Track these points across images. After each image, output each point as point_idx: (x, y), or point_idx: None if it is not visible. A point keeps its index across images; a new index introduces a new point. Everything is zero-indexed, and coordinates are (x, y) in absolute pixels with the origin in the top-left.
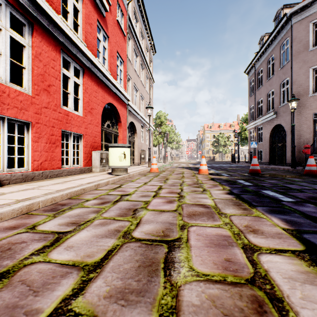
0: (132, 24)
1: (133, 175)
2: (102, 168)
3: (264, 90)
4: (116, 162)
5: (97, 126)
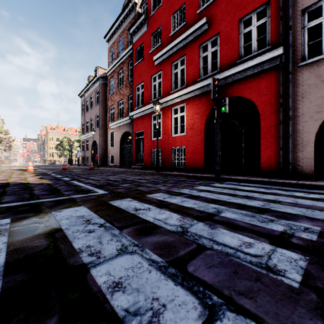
0: None
1: None
2: None
3: (89, 115)
4: None
5: None
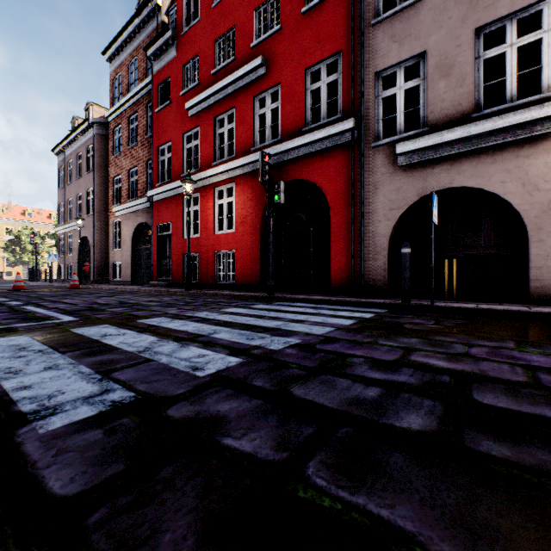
0: None
1: None
2: None
3: (75, 190)
4: None
5: None
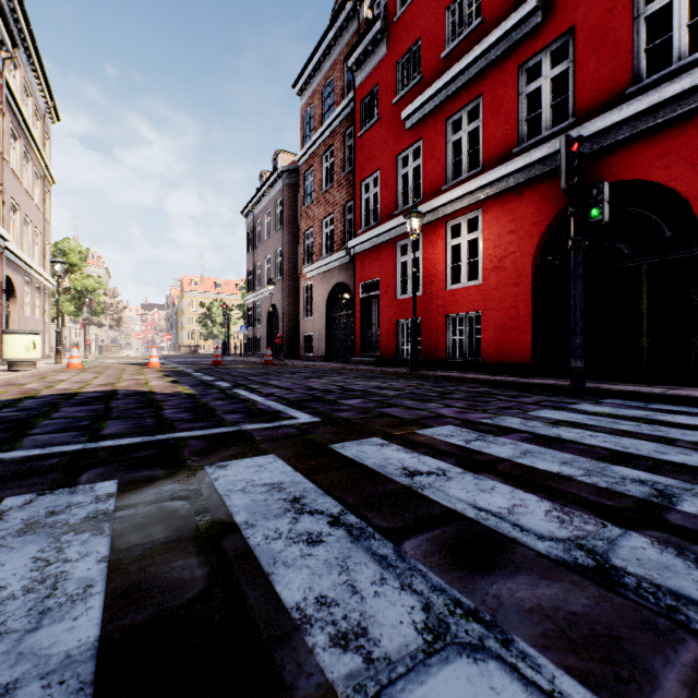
0: (10, 86)
1: (43, 372)
2: None
3: (263, 253)
4: (21, 353)
5: None
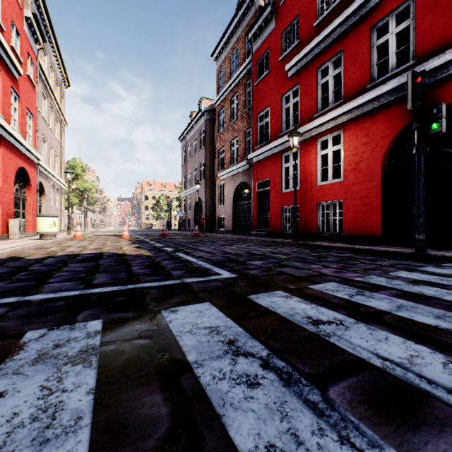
0: (41, 66)
1: (60, 240)
2: (20, 235)
3: (192, 164)
4: (47, 229)
5: (11, 193)
